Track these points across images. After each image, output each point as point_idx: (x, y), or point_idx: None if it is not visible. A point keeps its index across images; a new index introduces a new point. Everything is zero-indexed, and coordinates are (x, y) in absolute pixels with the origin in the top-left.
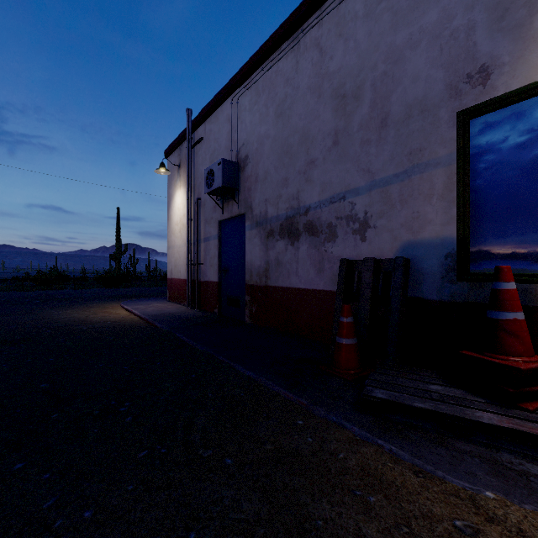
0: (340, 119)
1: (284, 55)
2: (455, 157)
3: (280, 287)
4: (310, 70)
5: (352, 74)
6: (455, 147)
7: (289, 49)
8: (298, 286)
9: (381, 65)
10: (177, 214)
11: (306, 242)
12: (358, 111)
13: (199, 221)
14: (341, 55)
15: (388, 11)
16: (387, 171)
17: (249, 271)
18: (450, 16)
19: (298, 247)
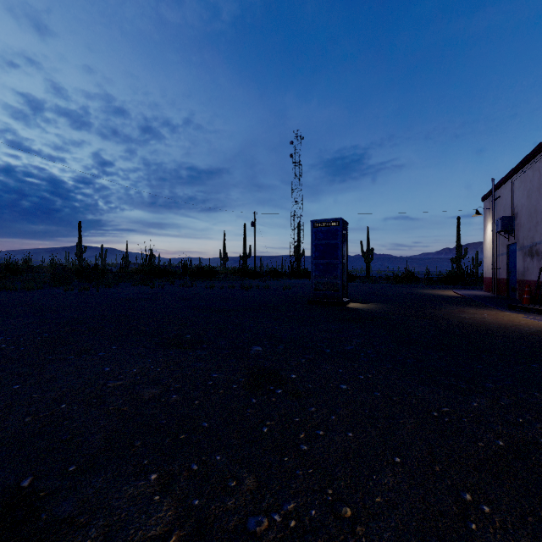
0: None
1: (529, 168)
2: None
3: (528, 280)
4: (536, 180)
5: None
6: None
7: (530, 167)
8: (533, 279)
9: None
10: (488, 238)
11: (535, 259)
12: None
13: (498, 244)
14: None
15: None
16: None
17: (517, 272)
18: None
19: (533, 261)
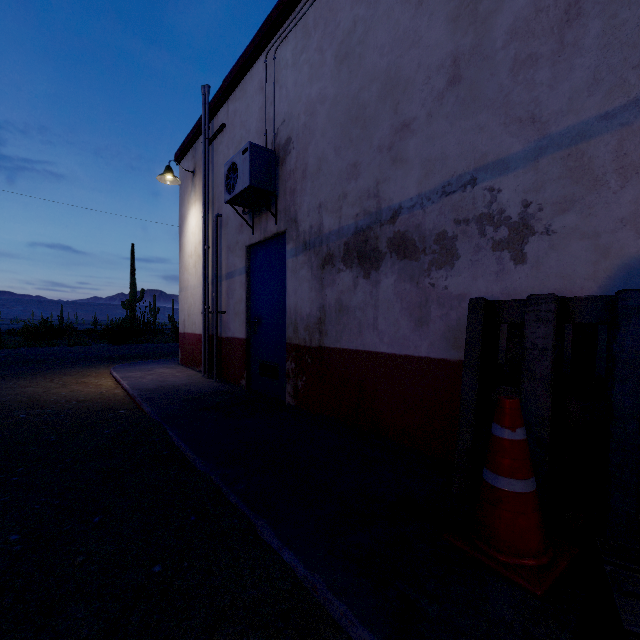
0: (463, 33)
1: None
2: None
3: (344, 350)
4: None
5: None
6: None
7: None
8: (378, 348)
9: None
10: (191, 242)
11: (393, 271)
12: (506, 5)
13: (220, 249)
14: None
15: None
16: (580, 112)
17: (292, 322)
18: None
19: (378, 280)
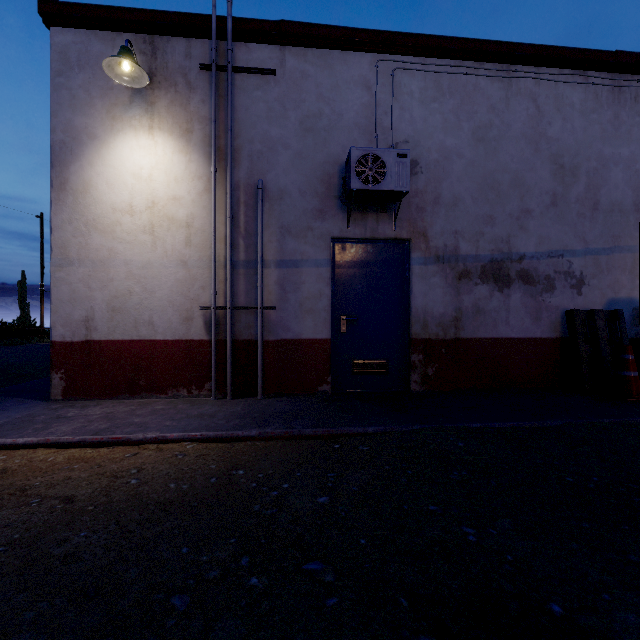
0: (558, 185)
1: (490, 76)
2: (637, 249)
3: (481, 339)
4: (525, 118)
5: (570, 152)
6: (637, 243)
7: (499, 75)
8: (510, 335)
9: (593, 161)
10: (133, 189)
11: (520, 290)
12: (575, 186)
13: (257, 225)
14: (560, 128)
15: (599, 124)
16: (598, 244)
17: (420, 320)
18: (635, 160)
19: (510, 295)
